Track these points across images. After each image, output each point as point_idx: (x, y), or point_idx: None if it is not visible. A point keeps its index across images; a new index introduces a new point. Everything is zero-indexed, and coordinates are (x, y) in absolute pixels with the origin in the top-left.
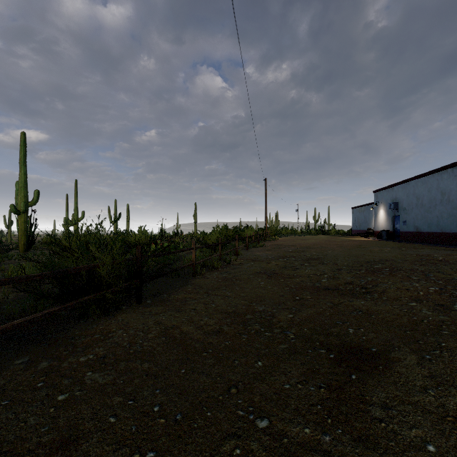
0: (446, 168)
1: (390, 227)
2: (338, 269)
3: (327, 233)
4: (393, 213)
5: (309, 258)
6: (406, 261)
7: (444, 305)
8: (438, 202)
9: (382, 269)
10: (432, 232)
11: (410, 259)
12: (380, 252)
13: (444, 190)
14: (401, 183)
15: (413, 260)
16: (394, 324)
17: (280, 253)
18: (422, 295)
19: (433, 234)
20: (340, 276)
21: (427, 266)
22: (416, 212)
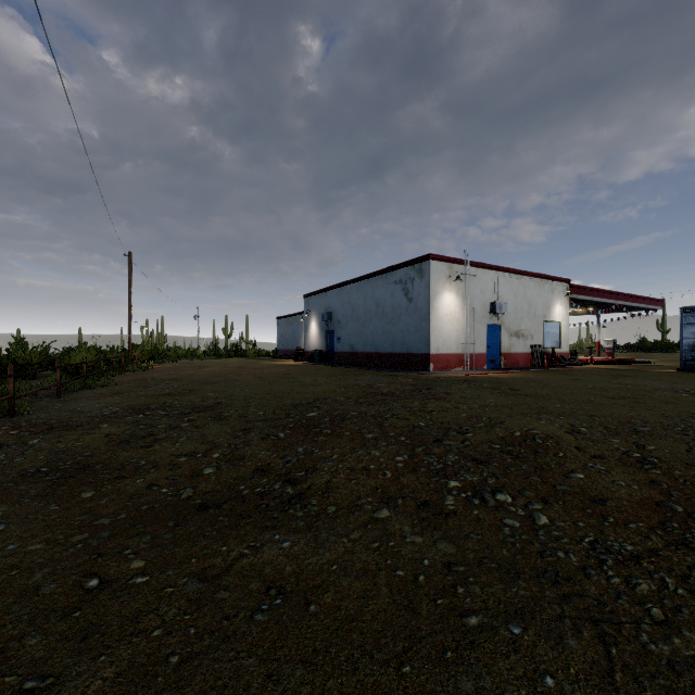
0: (381, 273)
1: (323, 346)
2: (246, 430)
3: (244, 355)
4: (327, 326)
5: (197, 408)
6: (349, 399)
7: (430, 501)
8: (373, 315)
9: (320, 420)
10: (367, 352)
11: (354, 394)
12: (315, 384)
13: (379, 300)
14: (336, 288)
15: (357, 397)
16: (366, 632)
17: (140, 400)
18: (391, 480)
19: (368, 355)
20: (246, 452)
21: (376, 406)
22: (352, 326)
